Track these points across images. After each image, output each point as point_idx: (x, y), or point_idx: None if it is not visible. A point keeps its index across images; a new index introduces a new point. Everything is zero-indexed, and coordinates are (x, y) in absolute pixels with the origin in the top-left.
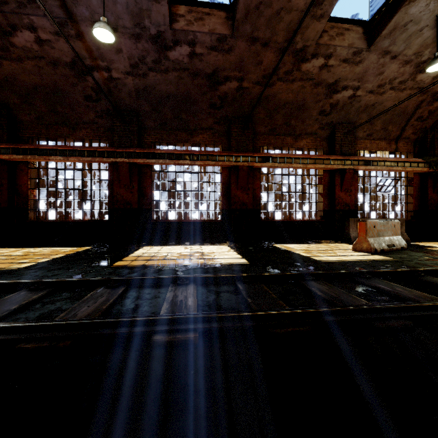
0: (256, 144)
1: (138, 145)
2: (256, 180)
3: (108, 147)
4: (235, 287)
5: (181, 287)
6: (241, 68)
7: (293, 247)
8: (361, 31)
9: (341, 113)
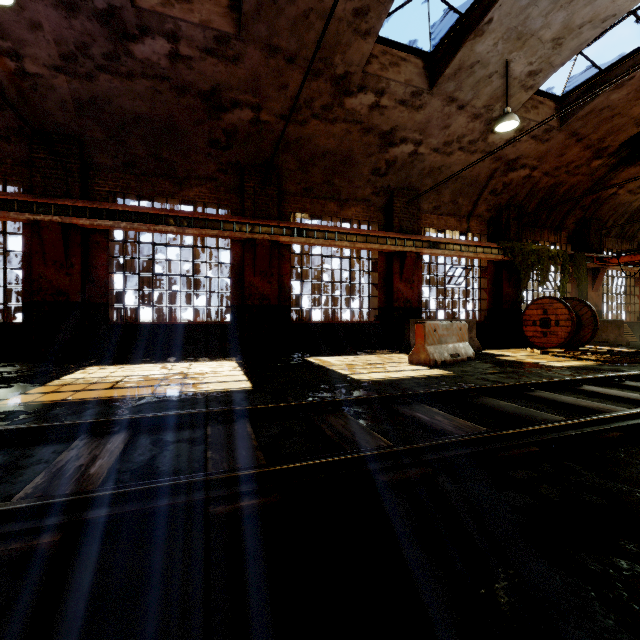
0: (284, 208)
1: (82, 195)
2: (284, 262)
3: (20, 194)
4: (204, 432)
5: (100, 438)
6: (256, 90)
7: (332, 361)
8: (421, 65)
9: (400, 175)
